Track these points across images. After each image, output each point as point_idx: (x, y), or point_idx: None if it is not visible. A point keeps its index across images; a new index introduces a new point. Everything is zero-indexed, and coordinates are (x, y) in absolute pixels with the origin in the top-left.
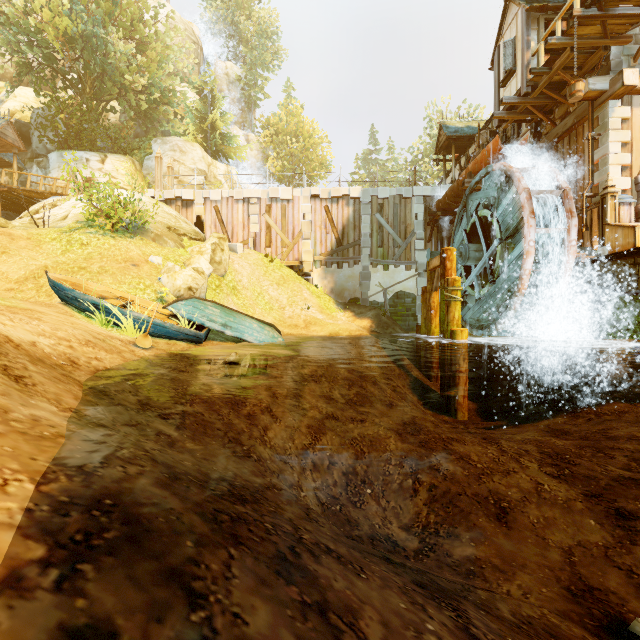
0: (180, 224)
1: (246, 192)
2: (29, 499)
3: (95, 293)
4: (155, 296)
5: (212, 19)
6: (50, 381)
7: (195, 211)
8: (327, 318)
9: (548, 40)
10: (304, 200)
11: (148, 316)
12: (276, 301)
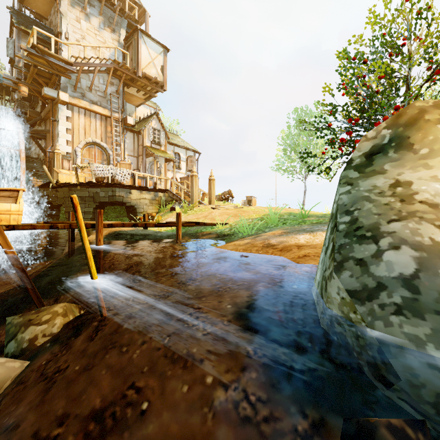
0: None
1: None
2: None
3: None
4: None
5: None
6: None
7: None
8: None
9: (15, 53)
10: None
11: None
12: None
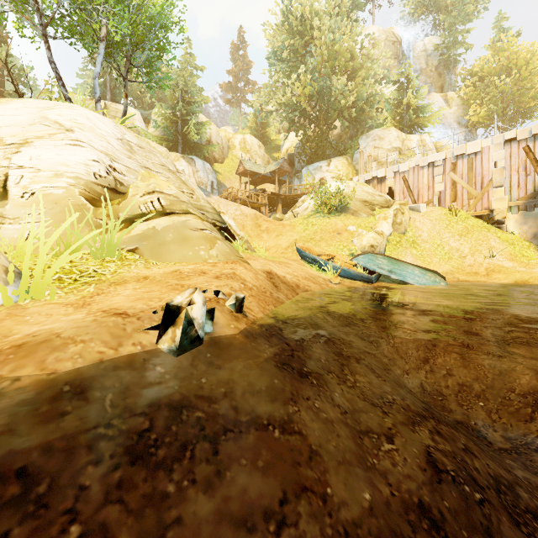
0: (374, 197)
1: (430, 158)
2: (273, 309)
3: (316, 253)
4: (348, 253)
5: (410, 11)
6: (286, 289)
7: (387, 184)
8: (518, 266)
9: None
10: (495, 148)
11: (340, 265)
12: (456, 251)
